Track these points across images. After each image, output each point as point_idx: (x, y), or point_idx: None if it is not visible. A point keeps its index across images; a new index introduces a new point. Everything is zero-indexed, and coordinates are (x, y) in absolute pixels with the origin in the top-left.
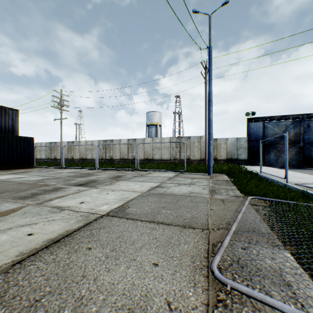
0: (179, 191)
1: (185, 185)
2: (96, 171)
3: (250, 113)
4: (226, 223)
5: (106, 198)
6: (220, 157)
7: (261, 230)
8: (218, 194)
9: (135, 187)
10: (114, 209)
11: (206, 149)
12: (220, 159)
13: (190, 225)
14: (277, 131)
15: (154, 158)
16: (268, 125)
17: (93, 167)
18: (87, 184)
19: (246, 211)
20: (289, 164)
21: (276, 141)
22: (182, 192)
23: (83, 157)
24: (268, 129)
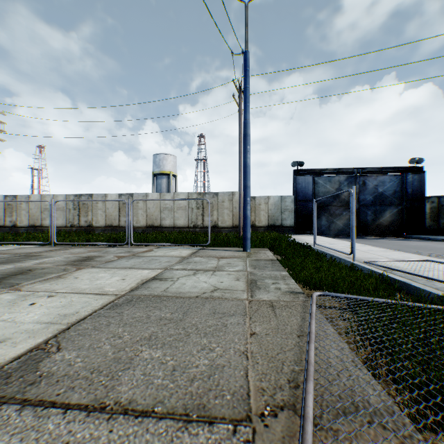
0: (193, 287)
1: (206, 272)
2: (48, 250)
3: (298, 163)
4: (288, 380)
5: (18, 320)
6: (260, 223)
7: (370, 398)
8: (263, 291)
9: (108, 282)
10: (9, 362)
11: (241, 211)
12: (259, 225)
13: (202, 407)
14: (329, 189)
15: (163, 224)
16: (320, 181)
17: (47, 241)
18: (3, 280)
19: (319, 331)
20: (344, 231)
21: (328, 201)
22: (198, 289)
23: (36, 224)
24: (319, 186)
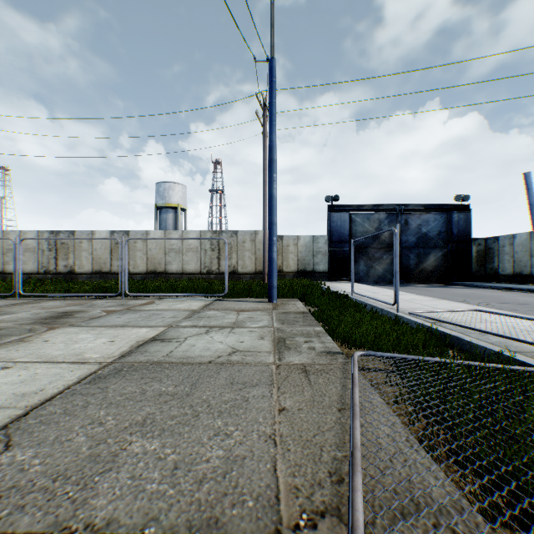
0: (205, 349)
1: (223, 329)
2: (11, 303)
3: (332, 198)
4: (329, 472)
5: None
6: (288, 268)
7: (433, 490)
8: (293, 351)
9: (90, 346)
10: None
11: (265, 253)
12: (287, 271)
13: (213, 523)
14: (368, 229)
15: (168, 270)
16: (357, 219)
17: (10, 292)
18: None
19: (364, 402)
20: (384, 278)
21: (367, 243)
22: (211, 352)
23: None
24: (357, 225)
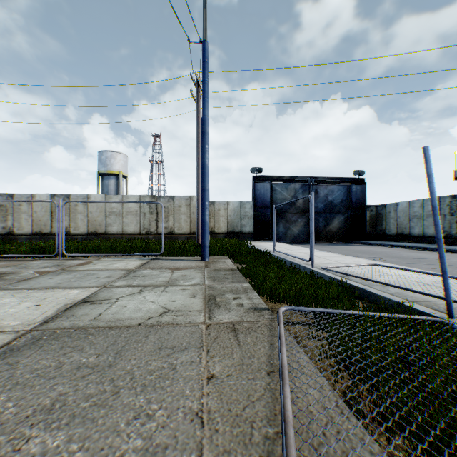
0: (136, 310)
1: (156, 288)
2: None
3: (257, 170)
4: None
5: None
6: (219, 229)
7: None
8: (223, 309)
9: (11, 312)
10: None
11: (199, 217)
12: (218, 232)
13: None
14: (286, 196)
15: (109, 231)
16: (277, 188)
17: None
18: None
19: (292, 362)
20: (299, 237)
21: (285, 208)
22: (142, 313)
23: None
24: (277, 193)
